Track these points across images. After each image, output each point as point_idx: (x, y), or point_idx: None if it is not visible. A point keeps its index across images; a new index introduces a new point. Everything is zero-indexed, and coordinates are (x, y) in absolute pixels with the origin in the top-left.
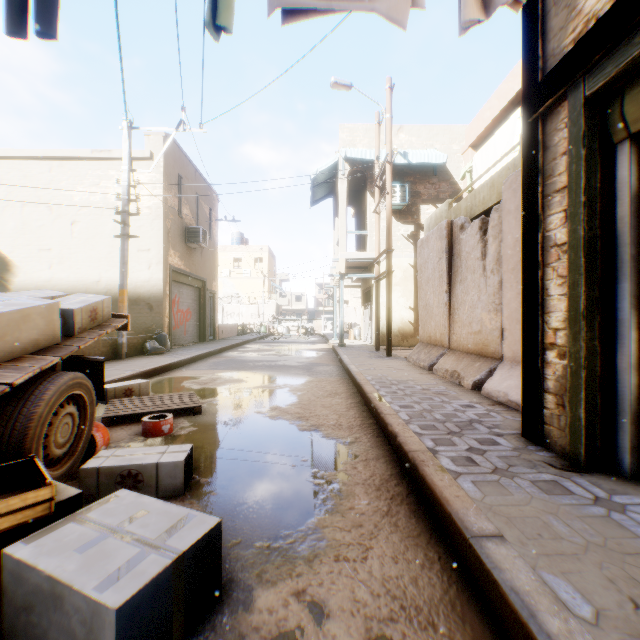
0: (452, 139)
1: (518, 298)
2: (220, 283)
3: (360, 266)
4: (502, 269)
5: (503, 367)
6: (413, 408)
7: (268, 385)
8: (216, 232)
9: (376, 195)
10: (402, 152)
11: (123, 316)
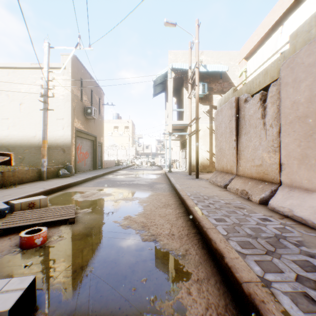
0: (230, 59)
1: (295, 142)
2: (107, 139)
3: (179, 129)
4: (280, 123)
5: (282, 189)
6: (226, 222)
7: (126, 198)
8: (103, 111)
9: (189, 88)
10: (203, 65)
11: (7, 154)
